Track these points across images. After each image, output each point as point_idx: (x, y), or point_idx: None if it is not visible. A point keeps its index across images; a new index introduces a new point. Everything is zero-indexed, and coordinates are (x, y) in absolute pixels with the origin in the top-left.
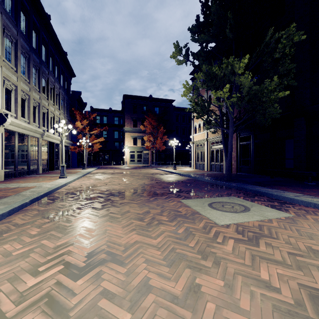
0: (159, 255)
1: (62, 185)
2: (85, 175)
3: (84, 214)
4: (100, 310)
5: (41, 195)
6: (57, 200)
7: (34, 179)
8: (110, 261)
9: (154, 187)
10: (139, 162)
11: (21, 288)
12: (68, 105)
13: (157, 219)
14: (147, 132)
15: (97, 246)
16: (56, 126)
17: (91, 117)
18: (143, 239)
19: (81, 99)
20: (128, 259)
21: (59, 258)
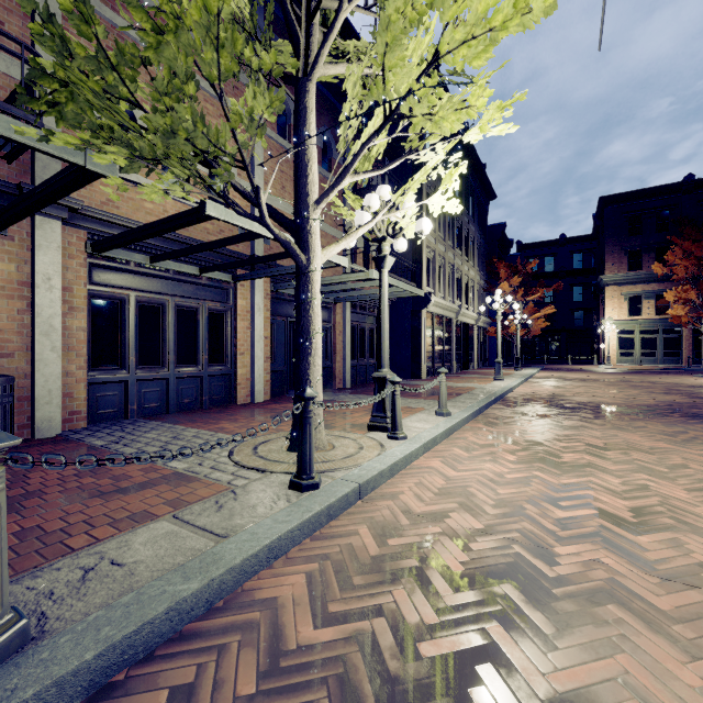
0: (702, 459)
1: (509, 388)
2: (527, 379)
3: (573, 420)
4: (637, 464)
5: (498, 396)
6: (521, 404)
7: (458, 379)
8: (634, 451)
9: (698, 408)
10: (649, 359)
11: (559, 445)
12: (484, 255)
13: (702, 440)
14: (677, 279)
15: (612, 441)
16: (488, 301)
17: (528, 268)
18: (677, 448)
19: (505, 237)
20: (658, 454)
21: (575, 440)
